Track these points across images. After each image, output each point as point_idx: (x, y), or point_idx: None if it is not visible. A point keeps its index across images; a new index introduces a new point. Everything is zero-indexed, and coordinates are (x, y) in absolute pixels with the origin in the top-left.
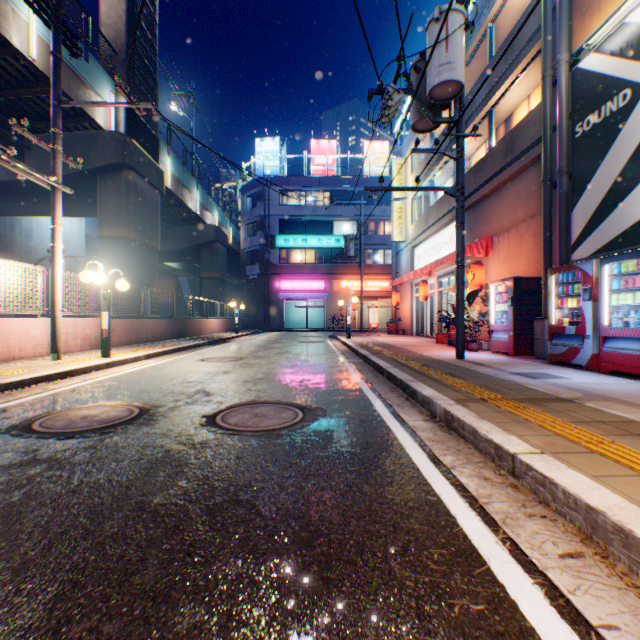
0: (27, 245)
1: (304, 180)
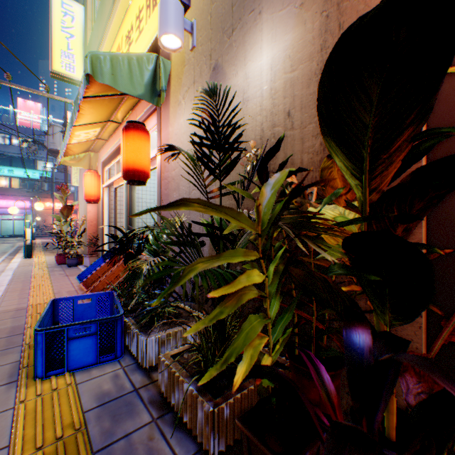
0: None
1: (11, 127)
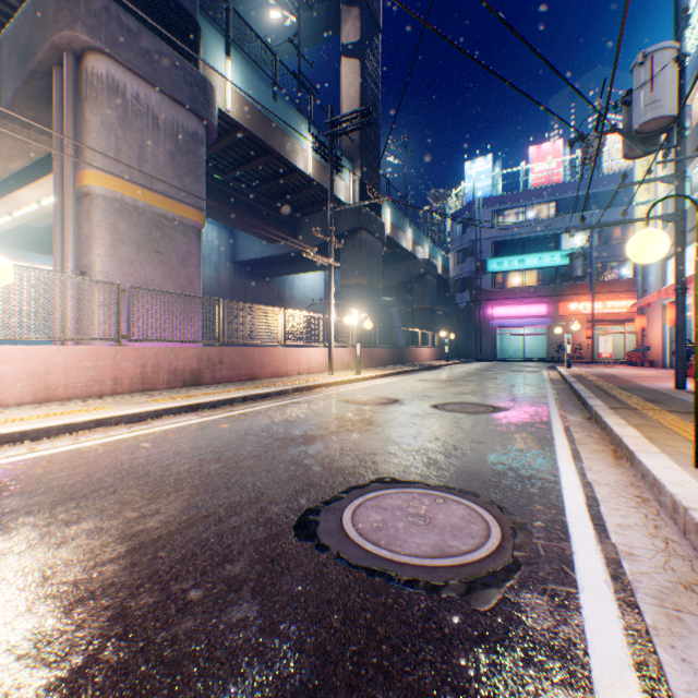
0: (291, 294)
1: (520, 195)
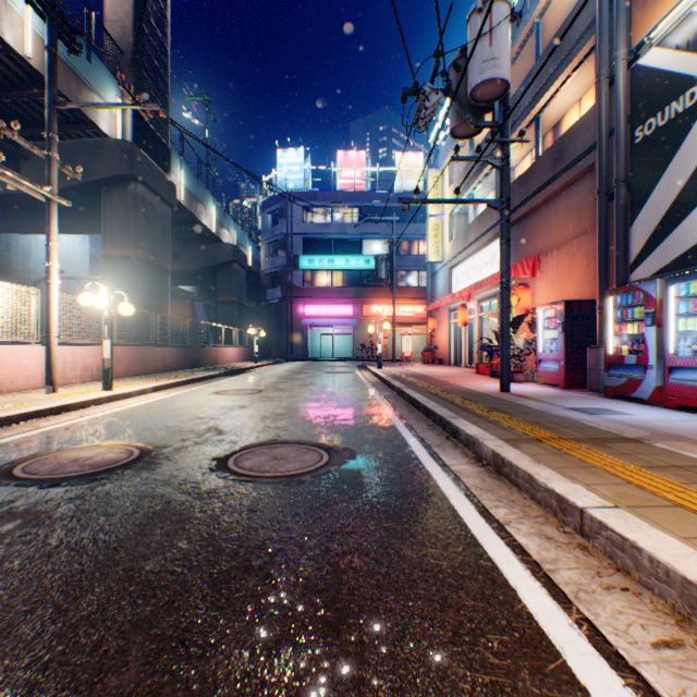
0: (25, 266)
1: (330, 195)
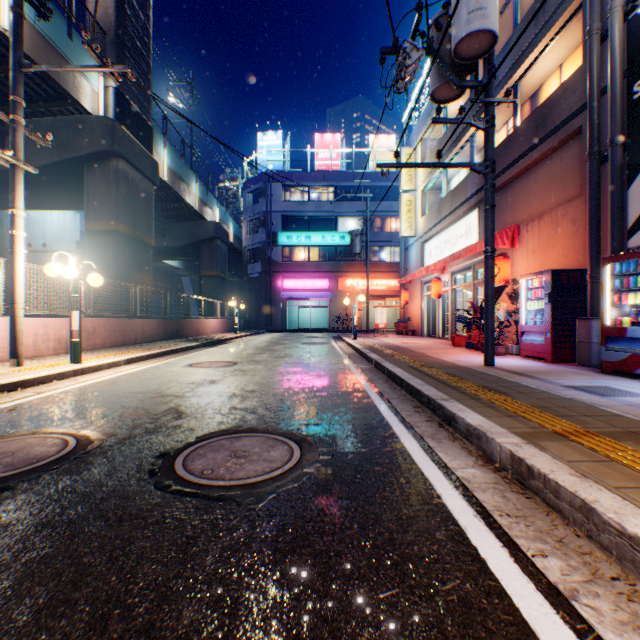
0: None
1: (307, 175)
